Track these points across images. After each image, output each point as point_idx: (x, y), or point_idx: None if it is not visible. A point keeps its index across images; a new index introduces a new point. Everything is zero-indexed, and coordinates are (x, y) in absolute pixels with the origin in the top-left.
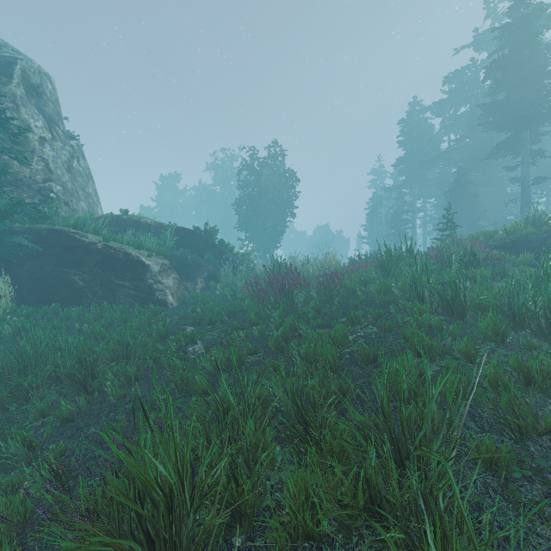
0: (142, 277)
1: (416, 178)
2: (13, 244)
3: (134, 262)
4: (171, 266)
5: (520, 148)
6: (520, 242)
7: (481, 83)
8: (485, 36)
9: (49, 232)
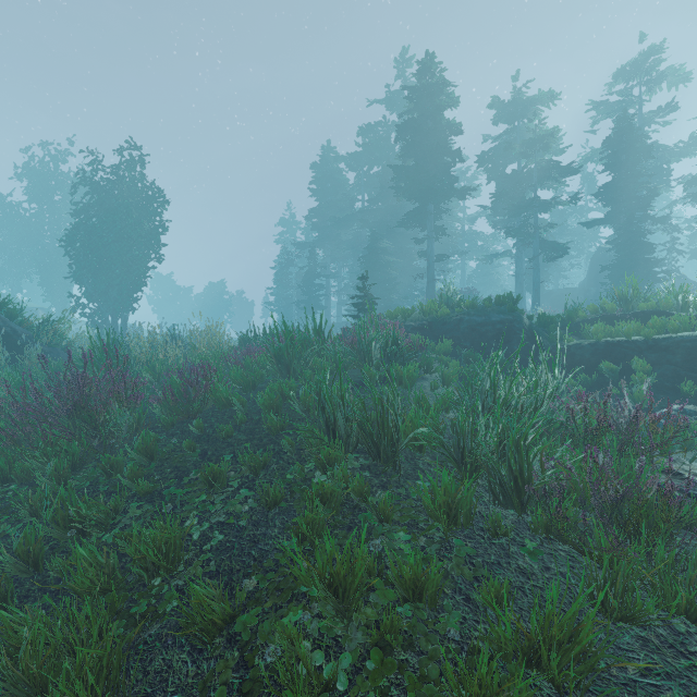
0: None
1: (330, 237)
2: None
3: None
4: None
5: (426, 222)
6: (436, 324)
7: (393, 145)
8: (396, 97)
9: None
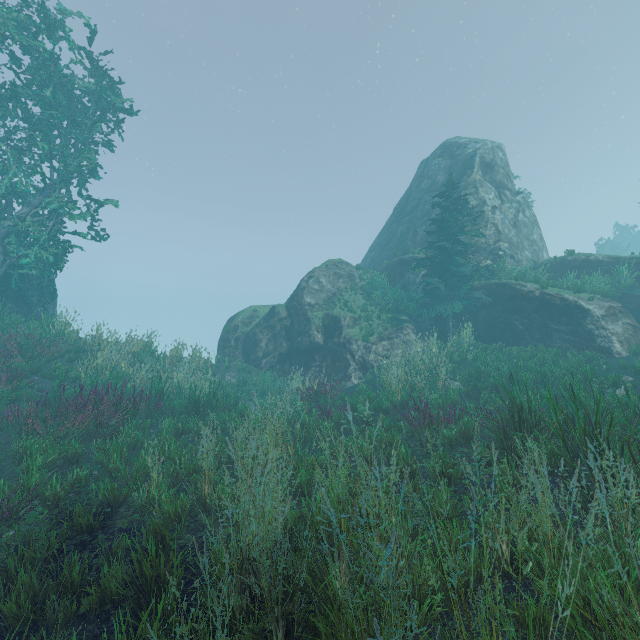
0: (580, 322)
1: None
2: (473, 297)
3: (571, 307)
4: (625, 309)
5: None
6: None
7: None
8: None
9: (496, 286)
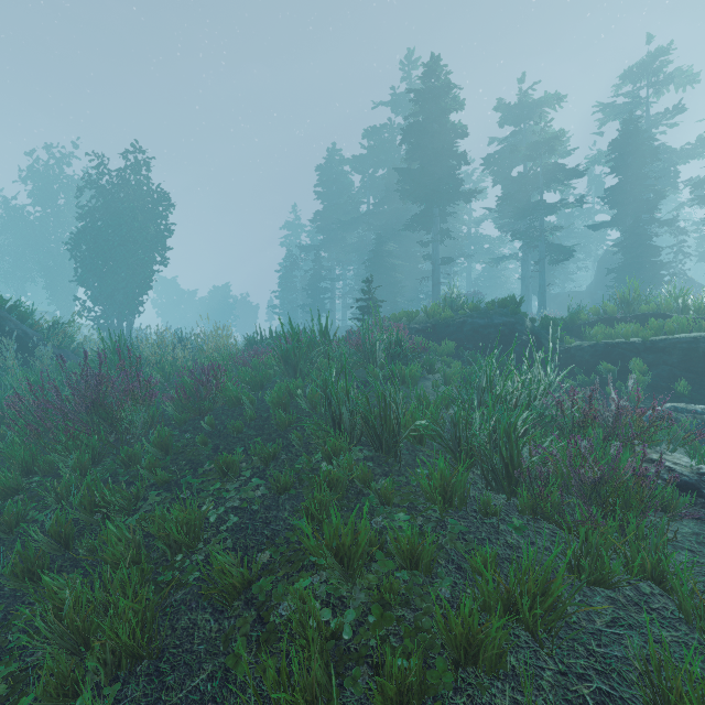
0: None
1: (335, 240)
2: None
3: None
4: None
5: (431, 225)
6: (440, 326)
7: (398, 148)
8: (402, 99)
9: None
